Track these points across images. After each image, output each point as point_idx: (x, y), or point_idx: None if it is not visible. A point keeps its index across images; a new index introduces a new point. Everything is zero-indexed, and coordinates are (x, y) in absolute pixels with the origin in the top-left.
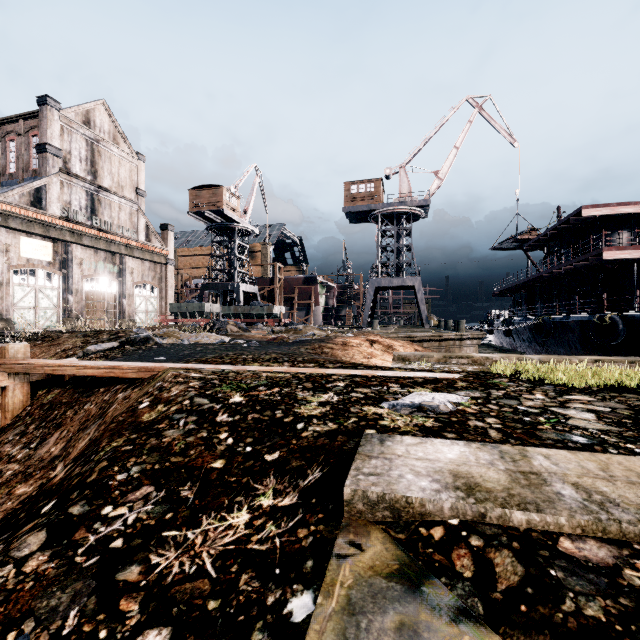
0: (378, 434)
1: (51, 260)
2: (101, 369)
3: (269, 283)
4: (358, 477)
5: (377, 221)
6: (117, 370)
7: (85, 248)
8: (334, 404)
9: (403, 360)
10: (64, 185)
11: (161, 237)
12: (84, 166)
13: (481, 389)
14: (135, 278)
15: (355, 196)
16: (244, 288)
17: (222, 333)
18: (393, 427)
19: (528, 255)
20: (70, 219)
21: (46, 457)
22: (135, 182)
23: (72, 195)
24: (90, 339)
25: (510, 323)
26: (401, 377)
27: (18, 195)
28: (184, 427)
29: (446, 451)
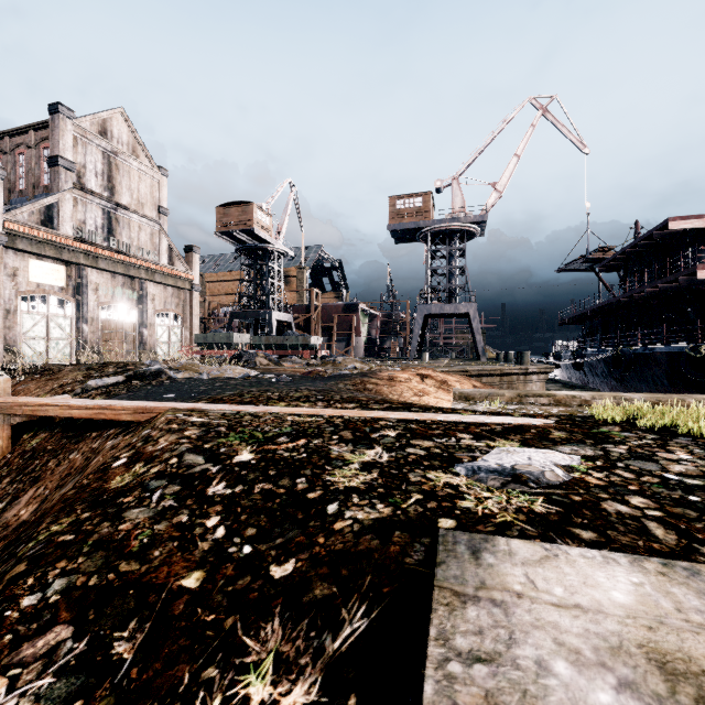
0: (464, 534)
1: (64, 285)
2: (89, 409)
3: (305, 311)
4: (449, 668)
5: (426, 240)
6: (108, 411)
7: (101, 272)
8: (384, 467)
9: (466, 399)
10: (78, 202)
11: (186, 260)
12: (100, 181)
13: (590, 443)
14: (157, 305)
15: (401, 212)
16: (277, 316)
17: (250, 366)
18: (483, 514)
19: (600, 277)
20: (85, 240)
21: (12, 522)
22: (157, 199)
23: (87, 213)
24: (93, 373)
25: (581, 355)
26: (471, 423)
27: (27, 213)
28: (157, 504)
29: (605, 582)
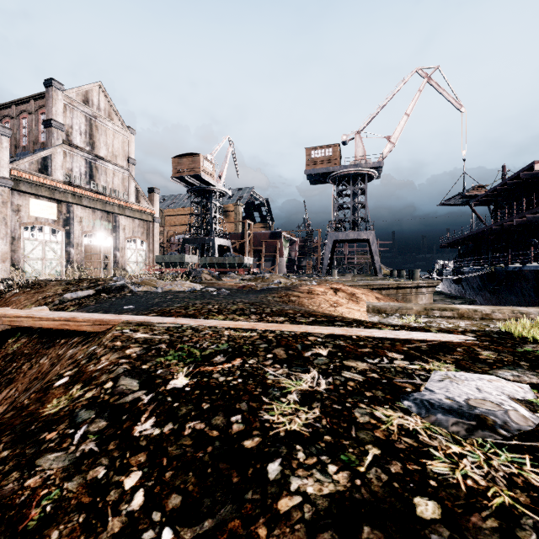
0: None
1: (56, 218)
2: (56, 321)
3: (240, 238)
4: None
5: (335, 182)
6: (72, 322)
7: (84, 208)
8: (324, 399)
9: (378, 312)
10: (67, 155)
11: (149, 199)
12: (84, 138)
13: (526, 366)
14: (127, 234)
15: (315, 160)
16: (219, 242)
17: (197, 281)
18: (467, 488)
19: (474, 210)
20: (72, 183)
21: None
22: (127, 152)
23: (73, 163)
24: (71, 287)
25: (460, 272)
26: (395, 340)
27: (28, 163)
28: (77, 447)
29: None
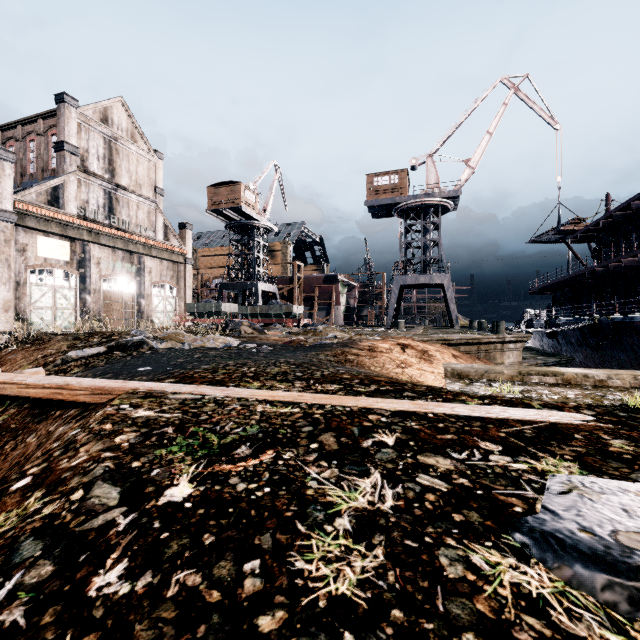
0: None
1: (69, 260)
2: (46, 389)
3: (289, 282)
4: None
5: (402, 215)
6: (66, 391)
7: (103, 247)
8: (391, 528)
9: (459, 376)
10: (82, 184)
11: (180, 236)
12: (102, 164)
13: None
14: (153, 278)
15: (378, 189)
16: (263, 287)
17: (235, 335)
18: None
19: (571, 248)
20: (87, 218)
21: None
22: (153, 180)
23: (90, 194)
24: (78, 343)
25: (555, 324)
26: (487, 420)
27: (35, 194)
28: None
29: None
